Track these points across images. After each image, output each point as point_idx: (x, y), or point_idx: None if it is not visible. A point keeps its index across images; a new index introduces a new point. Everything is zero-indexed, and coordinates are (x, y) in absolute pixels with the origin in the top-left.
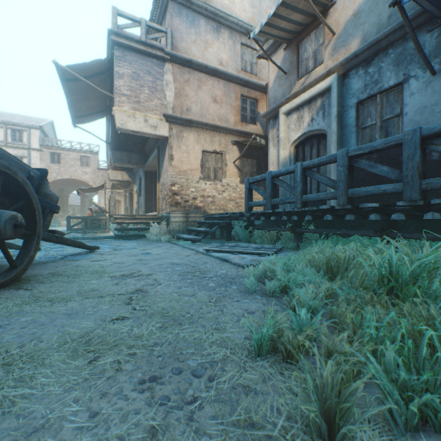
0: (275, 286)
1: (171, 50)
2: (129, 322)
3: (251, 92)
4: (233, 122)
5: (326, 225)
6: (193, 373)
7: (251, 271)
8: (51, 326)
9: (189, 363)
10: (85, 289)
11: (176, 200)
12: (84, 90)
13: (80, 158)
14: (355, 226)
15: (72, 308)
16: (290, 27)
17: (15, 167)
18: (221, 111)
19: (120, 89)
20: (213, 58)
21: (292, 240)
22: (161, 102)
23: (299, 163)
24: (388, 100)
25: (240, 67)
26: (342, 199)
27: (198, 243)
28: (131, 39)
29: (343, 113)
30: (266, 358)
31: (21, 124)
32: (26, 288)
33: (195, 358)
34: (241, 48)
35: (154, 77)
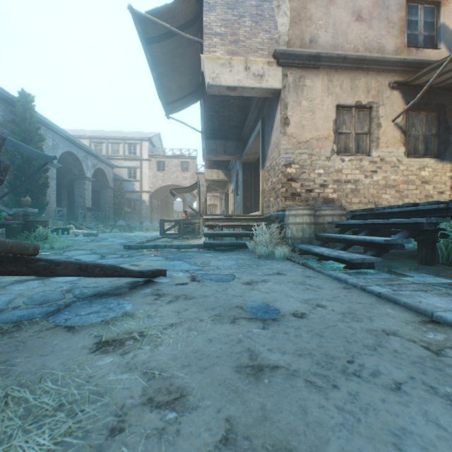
0: None
1: None
2: None
3: None
4: (392, 50)
5: None
6: None
7: None
8: None
9: None
10: None
11: (293, 189)
12: (170, 57)
13: (180, 164)
14: None
15: None
16: None
17: None
18: (369, 33)
19: (211, 26)
20: None
21: None
22: (269, 35)
23: None
24: None
25: None
26: None
27: (363, 270)
28: None
29: None
30: None
31: (135, 138)
32: None
33: None
34: None
35: None
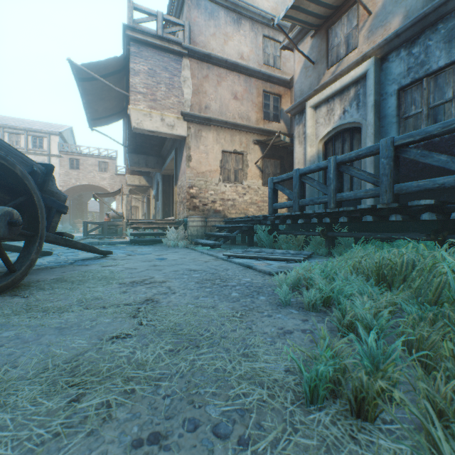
0: (317, 298)
1: (189, 44)
2: (132, 341)
3: (274, 88)
4: (255, 120)
5: (362, 229)
6: (215, 431)
7: (282, 279)
8: (35, 344)
9: (208, 411)
10: (87, 297)
11: (194, 203)
12: (100, 90)
13: (98, 164)
14: (396, 230)
15: (67, 321)
16: (319, 10)
17: (13, 158)
18: (242, 108)
19: (136, 86)
20: (233, 52)
21: (322, 245)
22: (178, 99)
23: (332, 157)
24: (438, 83)
25: (262, 60)
26: (386, 196)
27: (217, 249)
28: (147, 34)
29: (381, 102)
30: (323, 408)
31: (41, 130)
32: (23, 295)
33: (217, 402)
34: (263, 40)
35: (171, 73)
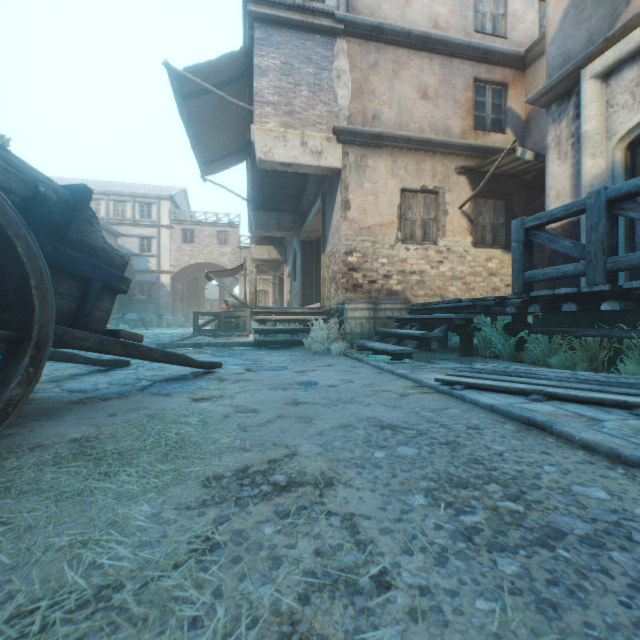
0: None
1: (346, 14)
2: None
3: (495, 71)
4: (459, 133)
5: None
6: None
7: None
8: None
9: None
10: (68, 579)
11: (355, 279)
12: (211, 114)
13: (216, 235)
14: None
15: None
16: None
17: None
18: (436, 113)
19: (263, 94)
20: (420, 18)
21: None
22: (329, 108)
23: None
24: None
25: (472, 27)
26: None
27: (405, 360)
28: (279, 5)
29: None
30: None
31: (150, 195)
32: None
33: None
34: None
35: (317, 66)
